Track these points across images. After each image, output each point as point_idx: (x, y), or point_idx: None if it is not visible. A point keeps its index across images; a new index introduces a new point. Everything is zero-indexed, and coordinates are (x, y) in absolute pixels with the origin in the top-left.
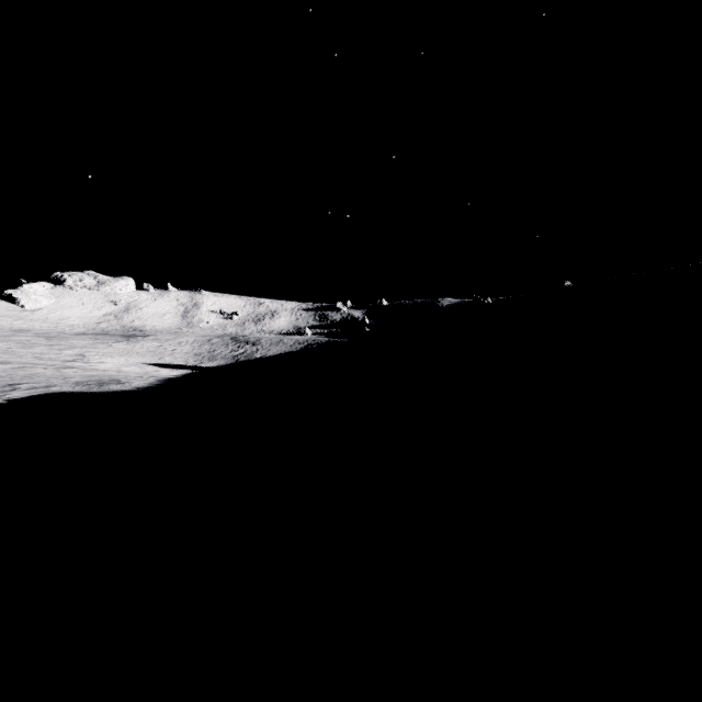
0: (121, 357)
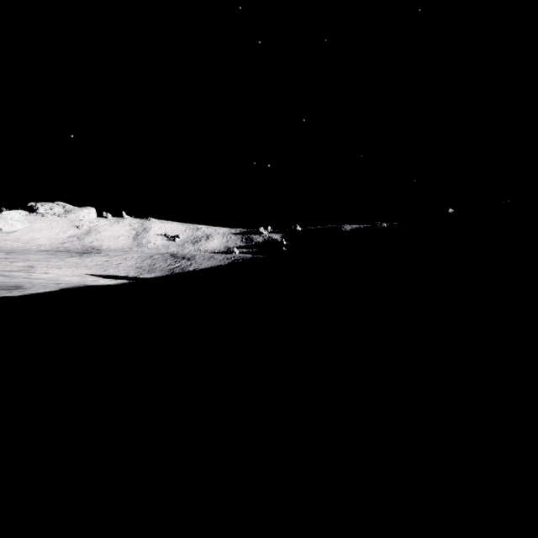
0: (68, 268)
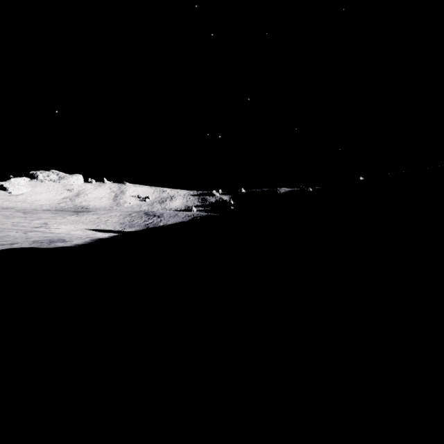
0: (71, 225)
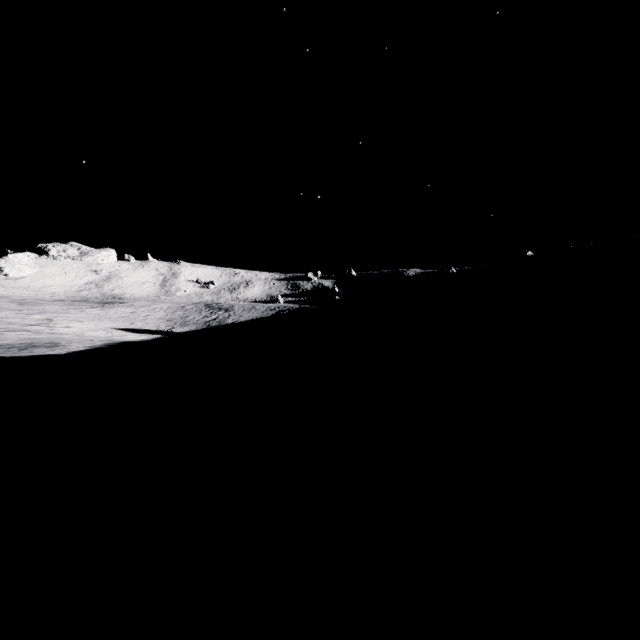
0: (91, 321)
